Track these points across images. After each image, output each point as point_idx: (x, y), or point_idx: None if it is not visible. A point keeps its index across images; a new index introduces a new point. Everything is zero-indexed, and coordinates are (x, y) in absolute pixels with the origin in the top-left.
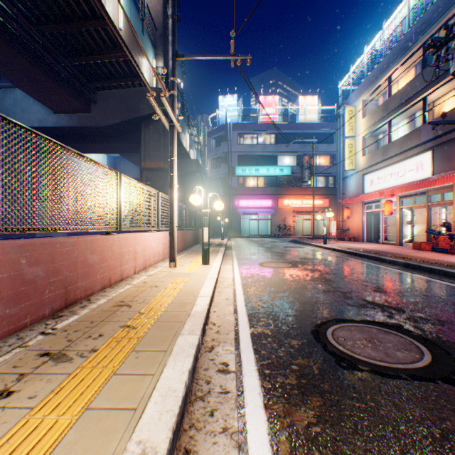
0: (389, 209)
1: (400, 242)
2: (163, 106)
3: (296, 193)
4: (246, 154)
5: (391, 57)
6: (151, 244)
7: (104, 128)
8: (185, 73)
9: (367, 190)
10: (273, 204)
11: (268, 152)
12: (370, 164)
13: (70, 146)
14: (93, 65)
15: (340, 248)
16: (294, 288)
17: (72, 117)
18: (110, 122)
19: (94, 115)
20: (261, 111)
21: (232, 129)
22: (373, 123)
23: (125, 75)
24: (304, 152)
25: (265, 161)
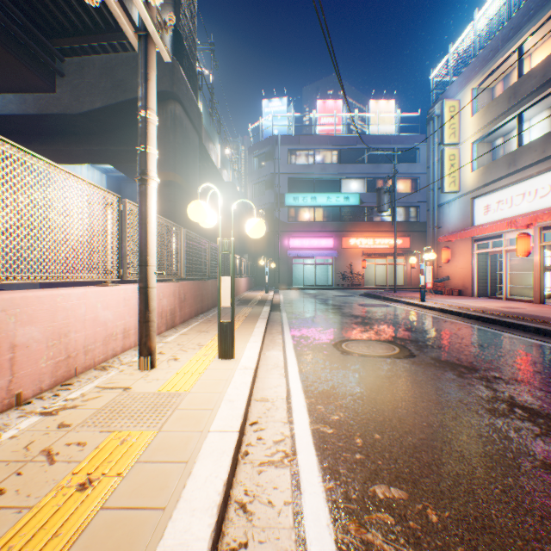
0: (526, 247)
1: (541, 299)
2: (171, 83)
3: (367, 230)
4: (299, 177)
5: (525, 14)
6: (93, 316)
7: (78, 117)
8: (215, 62)
9: (480, 220)
10: (335, 244)
11: (328, 174)
12: (486, 182)
13: (29, 149)
14: (49, 3)
15: (456, 309)
16: (486, 470)
17: (25, 99)
18: (86, 107)
19: (61, 96)
20: (320, 120)
21: (281, 143)
22: (491, 120)
23: (108, 28)
24: (377, 174)
25: (325, 187)
